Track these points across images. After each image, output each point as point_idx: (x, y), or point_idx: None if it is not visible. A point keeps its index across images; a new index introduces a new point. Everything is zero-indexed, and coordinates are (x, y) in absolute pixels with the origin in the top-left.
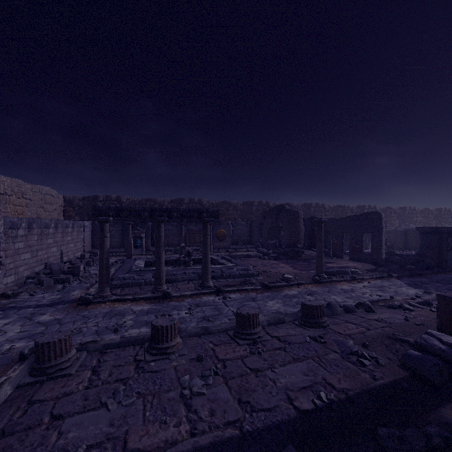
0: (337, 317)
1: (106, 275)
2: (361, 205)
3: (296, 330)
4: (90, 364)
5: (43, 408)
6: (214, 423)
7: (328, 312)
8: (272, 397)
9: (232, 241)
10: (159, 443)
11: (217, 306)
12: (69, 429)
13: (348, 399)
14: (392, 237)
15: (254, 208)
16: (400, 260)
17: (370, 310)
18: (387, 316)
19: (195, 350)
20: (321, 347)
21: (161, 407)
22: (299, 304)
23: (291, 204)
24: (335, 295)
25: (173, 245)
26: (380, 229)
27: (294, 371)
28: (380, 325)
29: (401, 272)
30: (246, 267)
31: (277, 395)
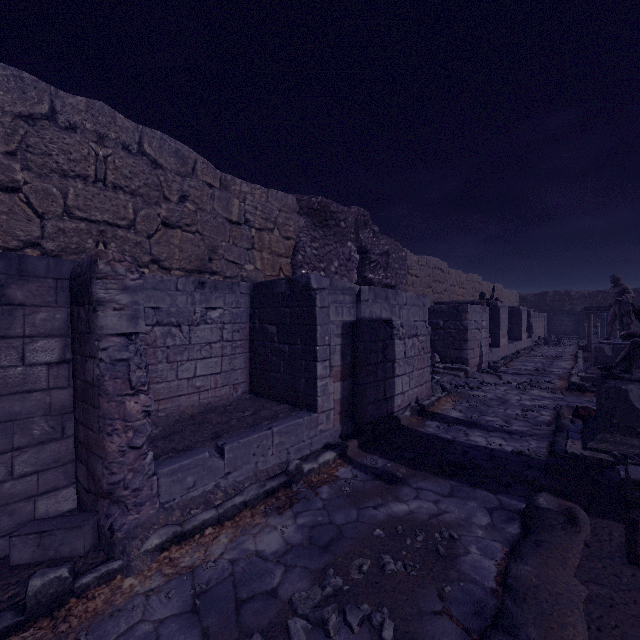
0: None
1: (591, 338)
2: None
3: None
4: None
5: None
6: None
7: None
8: None
9: None
10: None
11: None
12: None
13: None
14: None
15: None
16: None
17: None
18: None
19: None
20: None
21: None
22: None
23: None
24: None
25: None
26: None
27: None
28: None
29: None
30: None
31: None
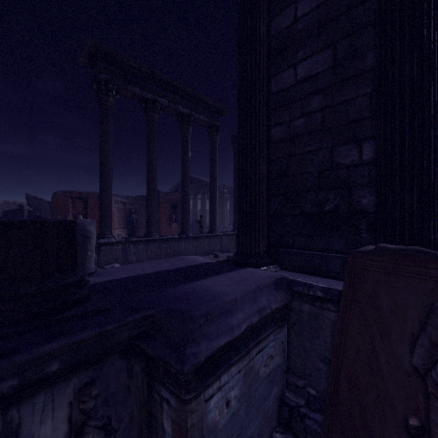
0: None
1: None
2: None
3: None
4: None
5: None
6: None
7: None
8: None
9: None
10: None
11: None
12: None
13: None
14: None
15: None
16: None
17: None
18: None
19: None
20: None
21: None
22: None
23: None
24: None
25: None
26: None
27: None
28: None
29: None
30: None
31: None
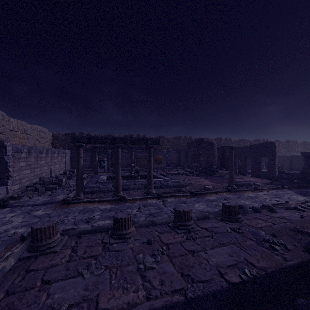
0: (248, 215)
1: (80, 184)
2: (257, 139)
3: (218, 224)
4: (70, 244)
5: (36, 275)
6: (164, 290)
7: (240, 211)
8: (207, 272)
9: (166, 163)
10: (123, 305)
11: (158, 206)
12: (55, 291)
13: (267, 275)
14: (281, 161)
15: (181, 141)
16: (289, 176)
17: (272, 210)
18: (286, 214)
19: (146, 236)
20: (240, 236)
21: (123, 277)
22: (218, 206)
23: (207, 138)
24: (244, 200)
25: (125, 166)
26: (274, 154)
27: (222, 253)
28: (282, 221)
29: (291, 185)
30: (178, 180)
31: (211, 271)
